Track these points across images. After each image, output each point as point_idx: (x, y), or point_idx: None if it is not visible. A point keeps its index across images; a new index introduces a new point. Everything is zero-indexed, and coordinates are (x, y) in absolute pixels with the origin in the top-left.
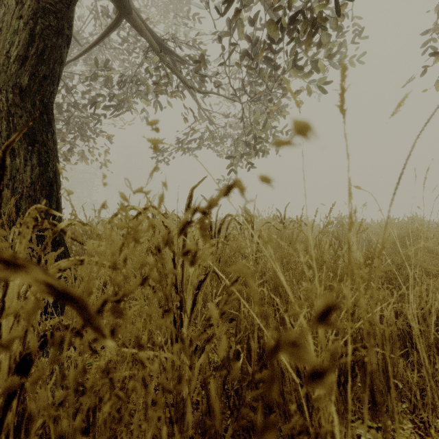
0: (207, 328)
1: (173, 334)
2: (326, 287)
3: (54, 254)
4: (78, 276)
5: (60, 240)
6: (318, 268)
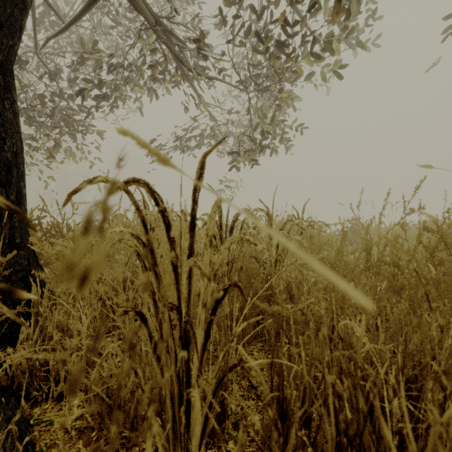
0: (226, 373)
1: (173, 387)
2: (426, 309)
3: (2, 261)
4: (46, 290)
5: (21, 242)
6: (418, 279)
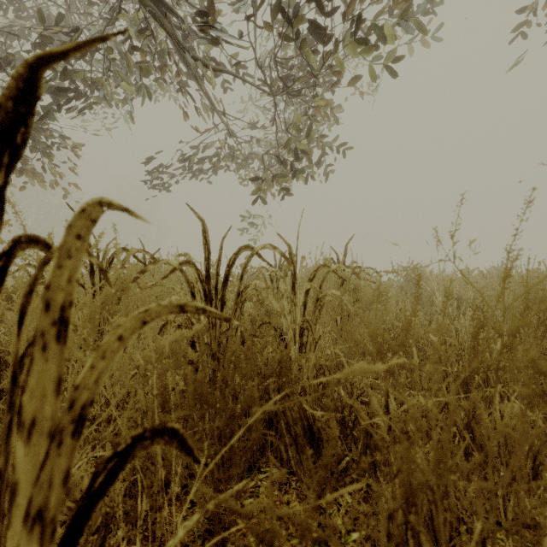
0: None
1: None
2: None
3: None
4: None
5: None
6: None
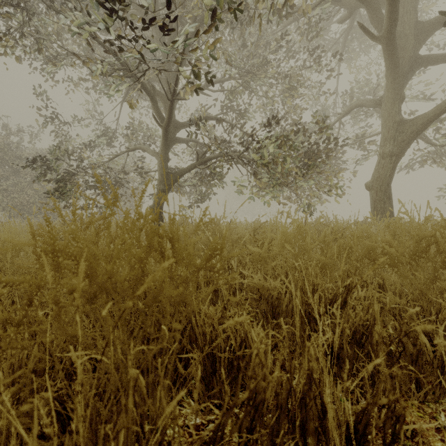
0: None
1: None
2: None
3: None
4: None
5: None
6: None
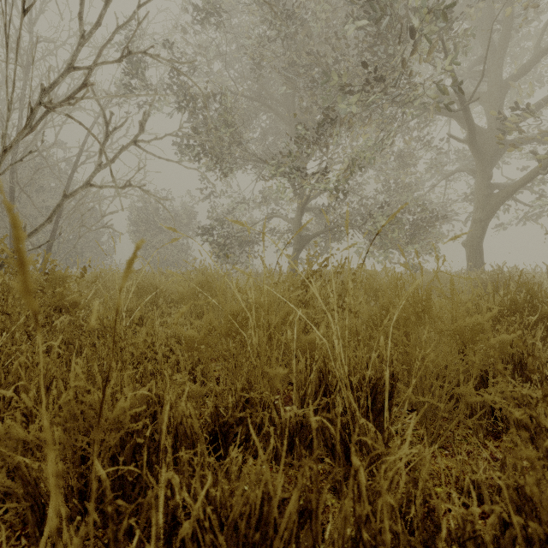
0: None
1: None
2: None
3: None
4: None
5: None
6: None
